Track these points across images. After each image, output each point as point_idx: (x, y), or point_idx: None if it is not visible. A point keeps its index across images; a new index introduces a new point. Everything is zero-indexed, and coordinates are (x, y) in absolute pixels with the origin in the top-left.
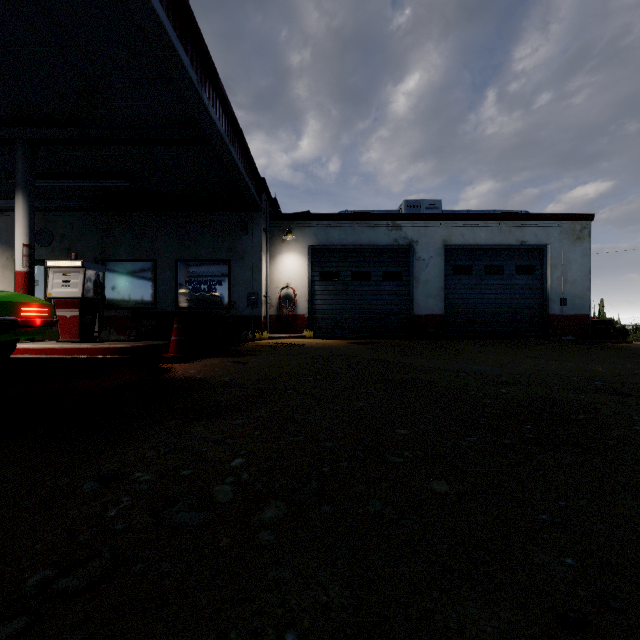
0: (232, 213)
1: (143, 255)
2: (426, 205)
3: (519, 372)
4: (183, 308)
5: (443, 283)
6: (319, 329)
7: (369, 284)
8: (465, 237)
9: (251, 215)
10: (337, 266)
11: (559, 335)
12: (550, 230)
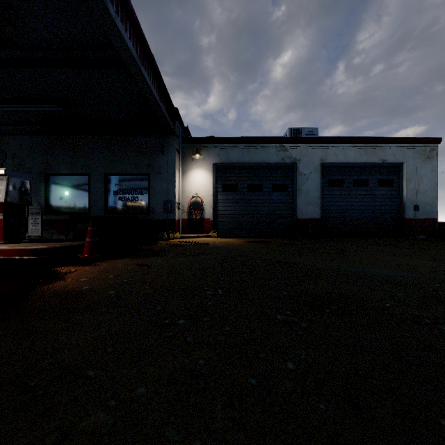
0: (151, 136)
1: (79, 170)
2: (306, 132)
3: (428, 277)
4: (111, 213)
5: (320, 193)
6: (221, 230)
7: (261, 194)
8: (338, 156)
9: (166, 138)
10: (236, 180)
11: (414, 235)
12: (406, 151)
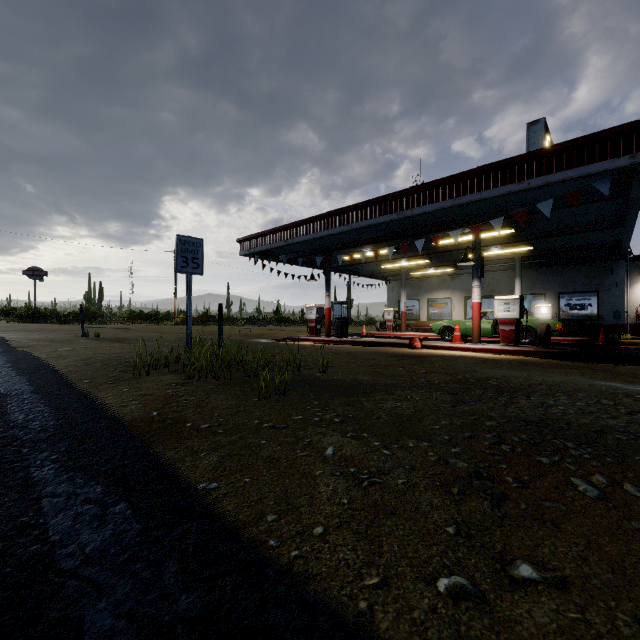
0: (600, 263)
1: (536, 291)
2: None
3: None
4: (563, 320)
5: None
6: None
7: None
8: None
9: (615, 263)
10: None
11: None
12: None
